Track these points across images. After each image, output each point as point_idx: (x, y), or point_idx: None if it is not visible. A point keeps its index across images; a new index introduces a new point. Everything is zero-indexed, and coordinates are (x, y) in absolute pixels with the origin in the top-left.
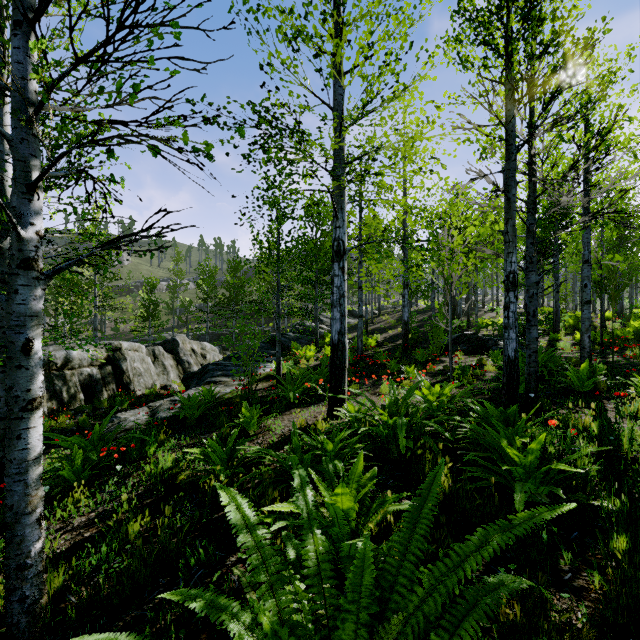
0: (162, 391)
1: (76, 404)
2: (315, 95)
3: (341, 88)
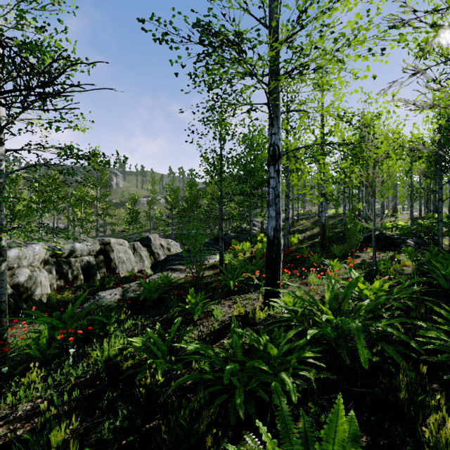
0: (139, 274)
1: (78, 282)
2: (252, 16)
3: (276, 8)
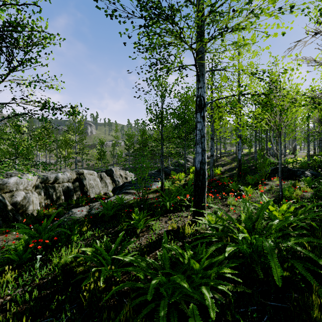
0: (104, 196)
1: (60, 201)
2: None
3: None
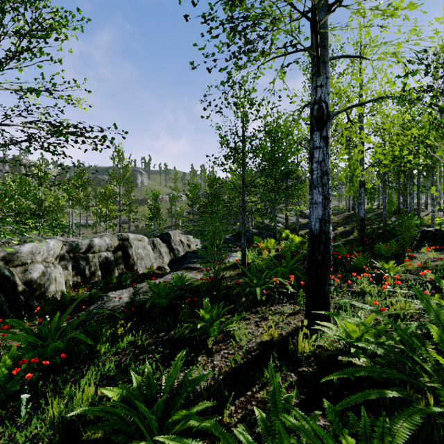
0: (157, 271)
1: (95, 279)
2: None
3: None
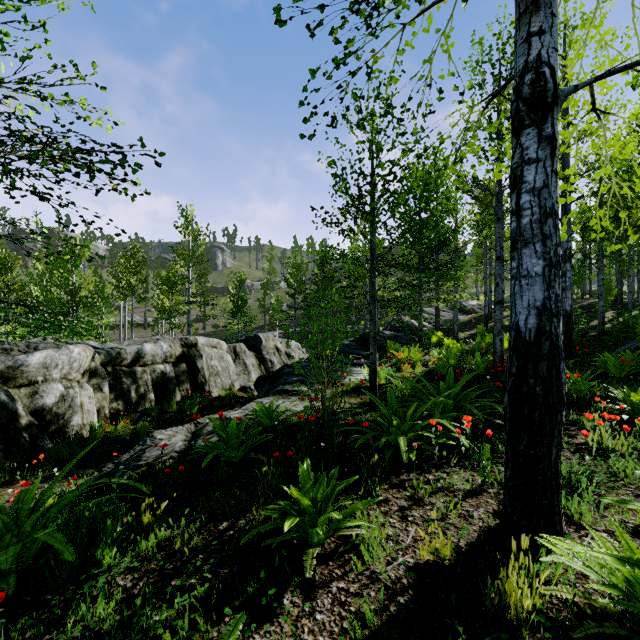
0: (240, 393)
1: (145, 405)
2: None
3: None
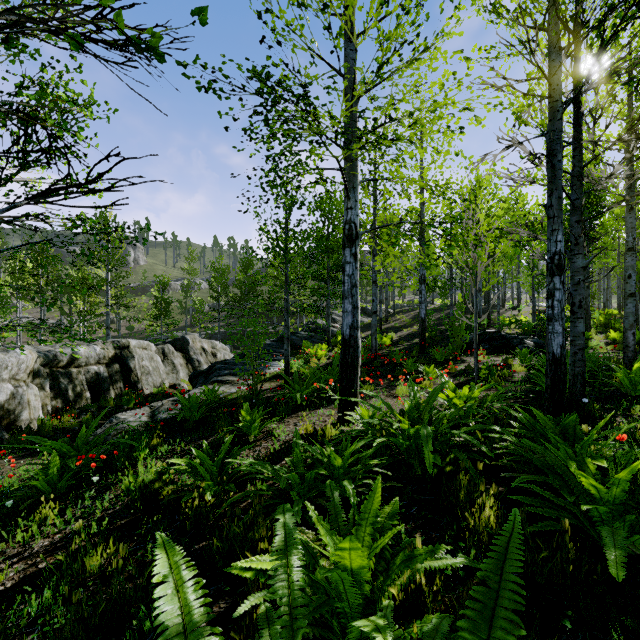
0: (171, 390)
1: (82, 403)
2: (324, 60)
3: (353, 52)
